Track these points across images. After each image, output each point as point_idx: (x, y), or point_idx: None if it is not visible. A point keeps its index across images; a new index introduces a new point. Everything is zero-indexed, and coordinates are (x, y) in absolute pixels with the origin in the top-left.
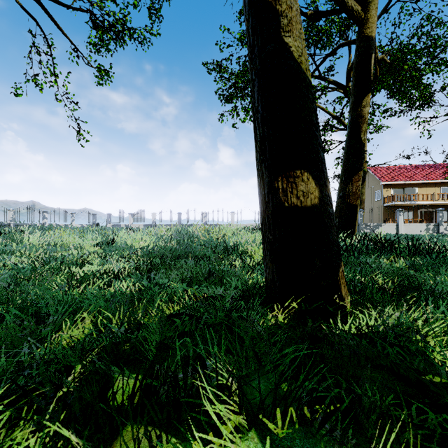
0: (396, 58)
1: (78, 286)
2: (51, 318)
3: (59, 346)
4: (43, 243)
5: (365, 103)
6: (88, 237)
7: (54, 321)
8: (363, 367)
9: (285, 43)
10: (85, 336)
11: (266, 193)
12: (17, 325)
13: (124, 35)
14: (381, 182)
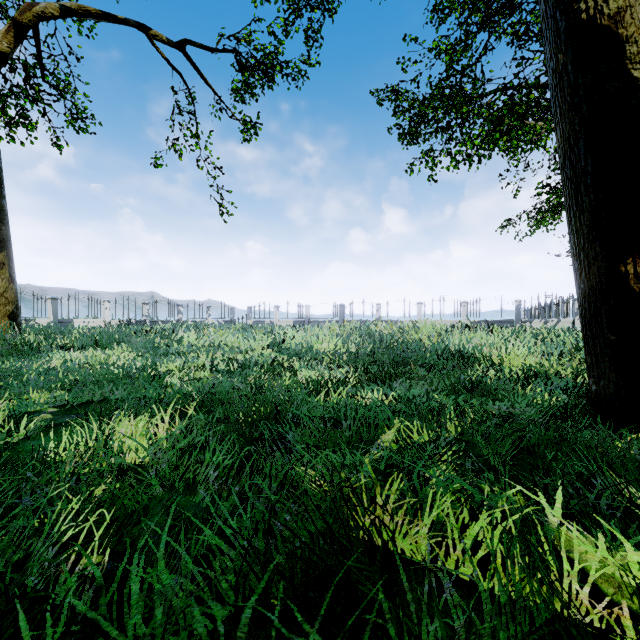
0: None
1: (316, 393)
2: (344, 423)
3: (394, 450)
4: (204, 343)
5: None
6: (257, 337)
7: (348, 426)
8: None
9: (634, 79)
10: (427, 441)
11: (603, 280)
12: (316, 427)
13: (274, 72)
14: None
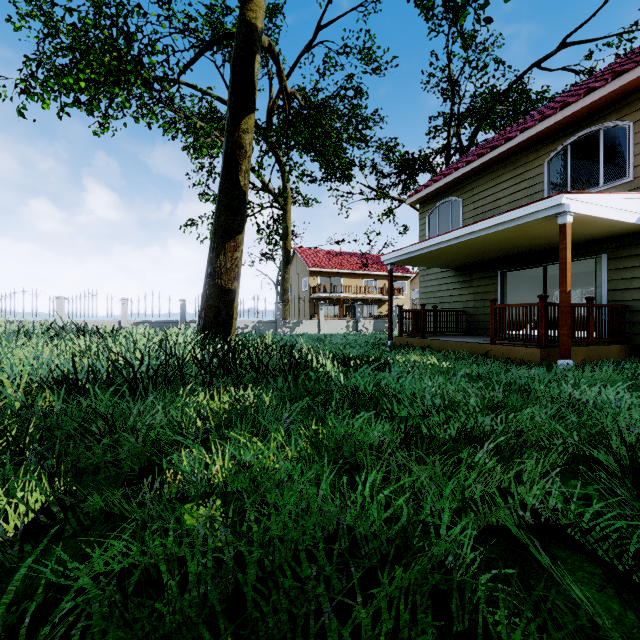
0: (314, 106)
1: None
2: None
3: None
4: None
5: (245, 126)
6: None
7: None
8: None
9: None
10: None
11: None
12: None
13: None
14: (308, 267)
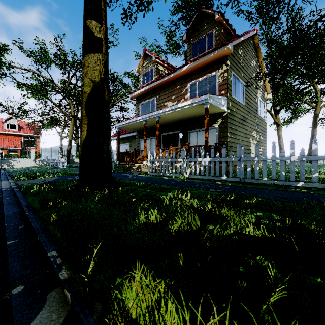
0: None
1: None
2: None
3: None
4: None
5: (314, 130)
6: None
7: None
8: None
9: (281, 148)
10: None
11: None
12: None
13: None
14: None
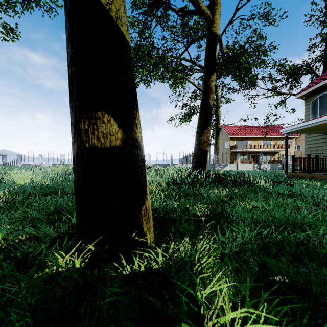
0: (236, 54)
1: None
2: None
3: None
4: None
5: (212, 79)
6: None
7: None
8: (118, 325)
9: None
10: None
11: (72, 134)
12: None
13: (31, 1)
14: (229, 136)
